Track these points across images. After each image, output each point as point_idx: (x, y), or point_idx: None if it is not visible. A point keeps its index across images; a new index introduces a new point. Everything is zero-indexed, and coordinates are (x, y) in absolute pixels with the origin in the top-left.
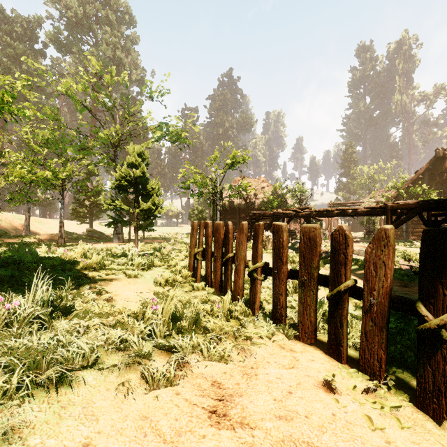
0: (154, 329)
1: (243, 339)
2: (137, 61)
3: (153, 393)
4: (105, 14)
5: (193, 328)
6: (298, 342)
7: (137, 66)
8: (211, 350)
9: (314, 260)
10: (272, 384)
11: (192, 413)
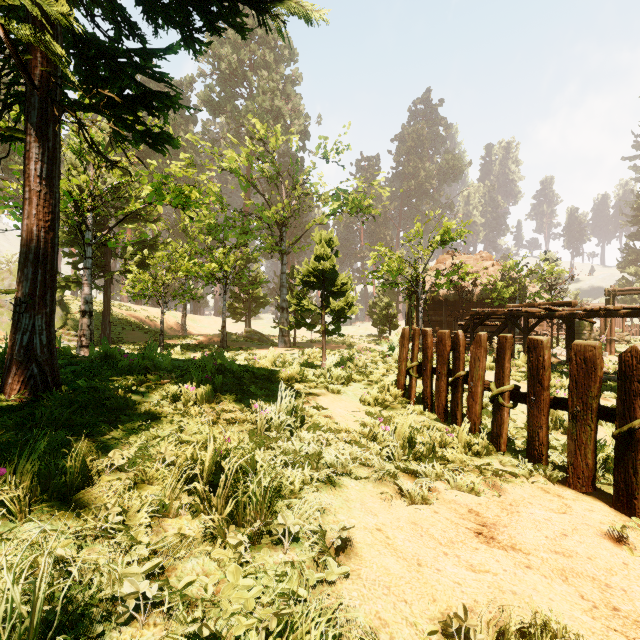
0: (392, 450)
1: (491, 475)
2: (300, 107)
3: (412, 507)
4: (262, 55)
5: (430, 455)
6: (567, 489)
7: (300, 113)
8: (459, 480)
9: (592, 387)
10: (539, 523)
11: (457, 529)
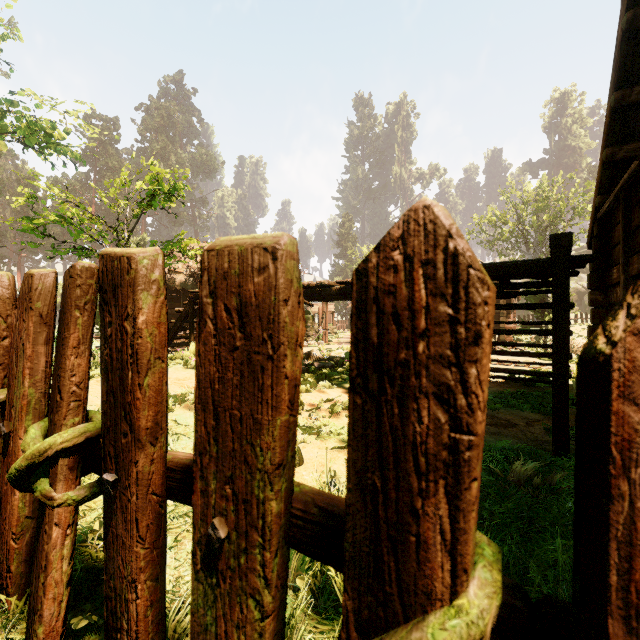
0: None
1: None
2: None
3: None
4: None
5: None
6: None
7: None
8: None
9: (267, 427)
10: None
11: None
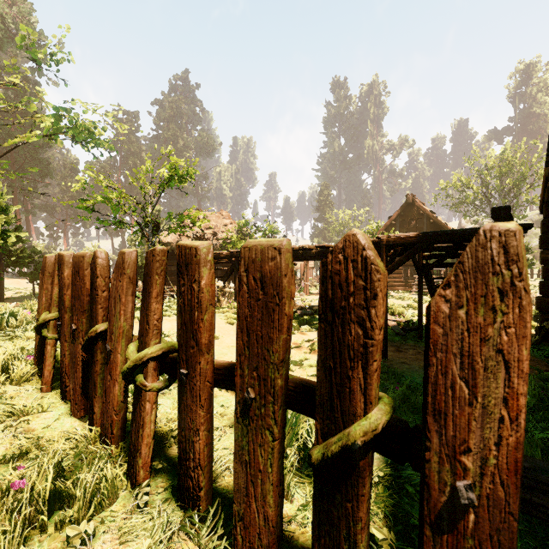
0: None
1: None
2: (30, 18)
3: None
4: None
5: None
6: None
7: (30, 25)
8: None
9: (276, 340)
10: None
11: None
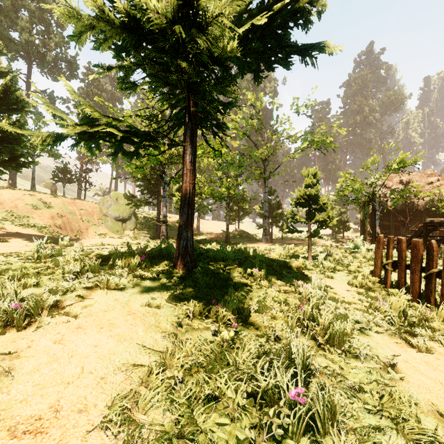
0: (392, 318)
1: None
2: (271, 75)
3: (420, 353)
4: None
5: (420, 324)
6: None
7: (271, 79)
8: None
9: None
10: None
11: None
